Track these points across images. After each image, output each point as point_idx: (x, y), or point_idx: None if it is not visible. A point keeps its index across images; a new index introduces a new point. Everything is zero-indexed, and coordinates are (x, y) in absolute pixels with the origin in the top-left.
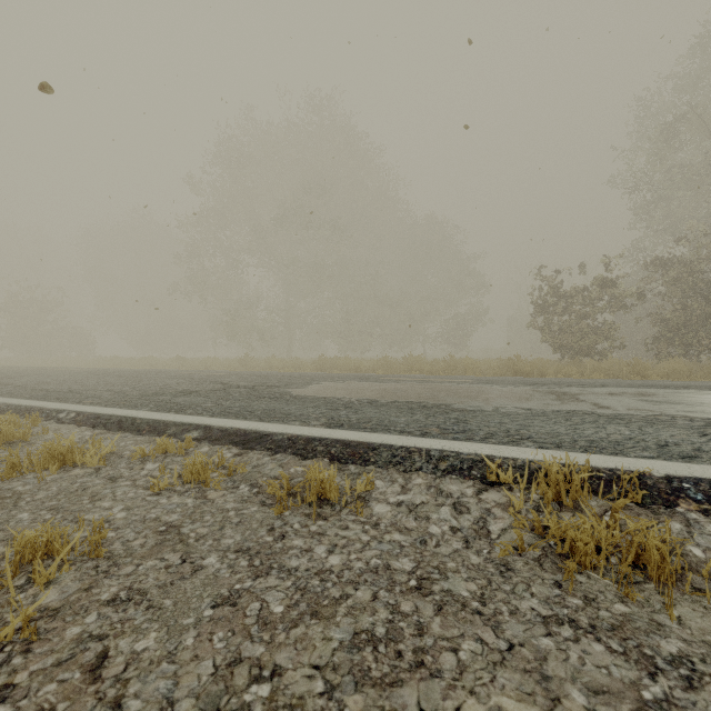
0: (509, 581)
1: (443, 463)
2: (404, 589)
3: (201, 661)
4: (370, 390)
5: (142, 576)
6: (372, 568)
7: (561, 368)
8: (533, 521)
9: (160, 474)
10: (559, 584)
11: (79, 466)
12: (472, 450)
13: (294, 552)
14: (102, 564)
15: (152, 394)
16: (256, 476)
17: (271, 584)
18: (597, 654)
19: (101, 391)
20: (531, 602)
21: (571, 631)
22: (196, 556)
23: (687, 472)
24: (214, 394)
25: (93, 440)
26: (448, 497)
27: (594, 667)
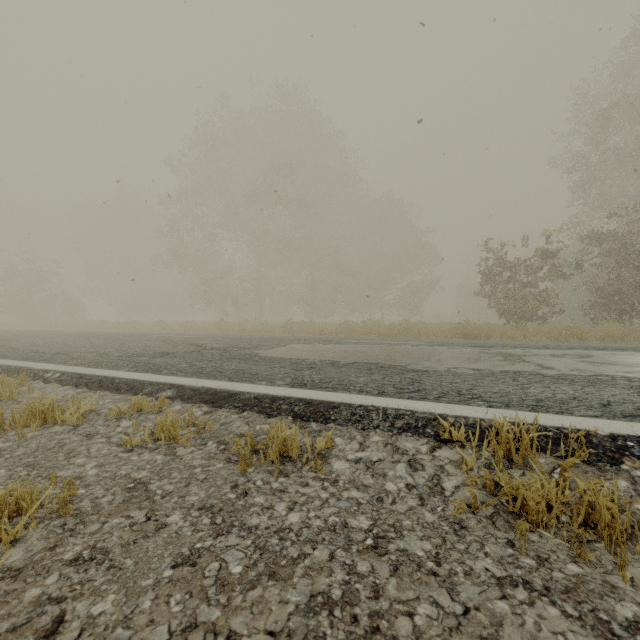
0: (463, 540)
1: (399, 421)
2: (361, 548)
3: (156, 626)
4: (332, 352)
5: (107, 534)
6: (330, 526)
7: (506, 331)
8: (485, 478)
9: (132, 432)
10: (512, 543)
11: (59, 423)
12: (426, 409)
13: (256, 510)
14: (69, 522)
15: (132, 356)
16: (223, 433)
17: (231, 543)
18: (552, 619)
19: (86, 353)
20: (485, 562)
21: (526, 594)
22: (160, 513)
23: (630, 431)
24: (189, 356)
25: (74, 399)
26: (403, 454)
27: (551, 633)
